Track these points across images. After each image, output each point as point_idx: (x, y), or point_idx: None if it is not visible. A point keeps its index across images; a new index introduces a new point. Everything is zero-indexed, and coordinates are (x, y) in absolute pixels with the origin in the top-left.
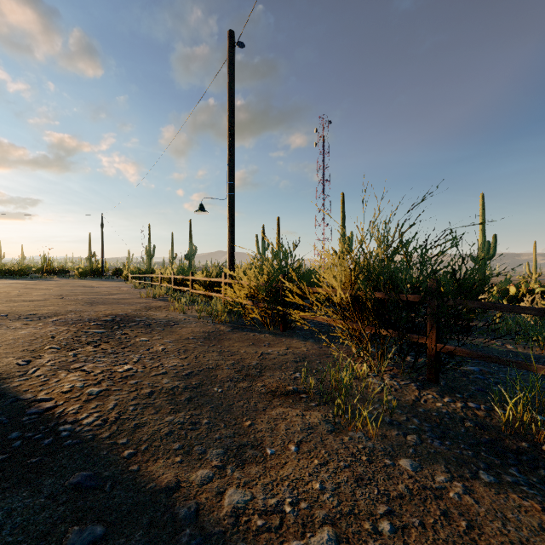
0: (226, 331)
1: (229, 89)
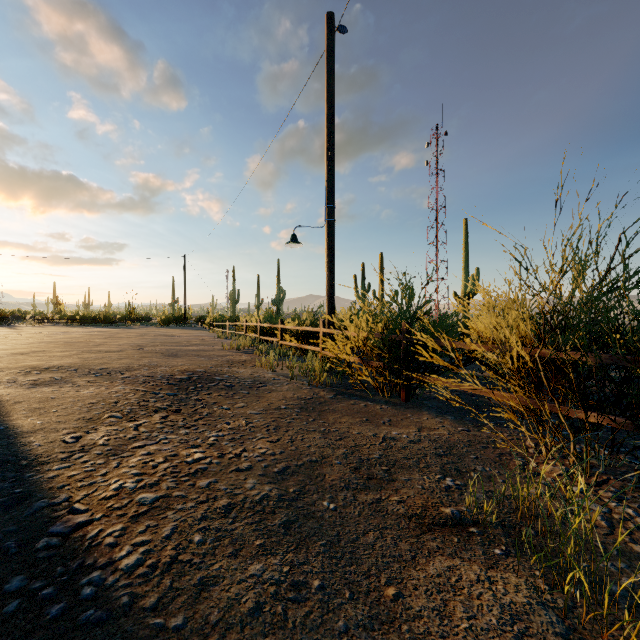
0: (327, 398)
1: (328, 87)
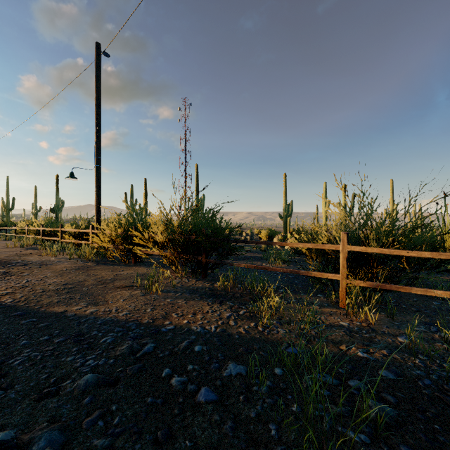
0: (92, 266)
1: (96, 87)
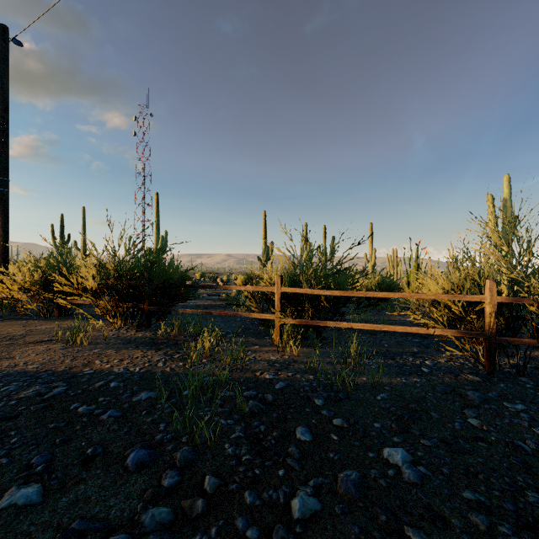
0: None
1: (1, 84)
